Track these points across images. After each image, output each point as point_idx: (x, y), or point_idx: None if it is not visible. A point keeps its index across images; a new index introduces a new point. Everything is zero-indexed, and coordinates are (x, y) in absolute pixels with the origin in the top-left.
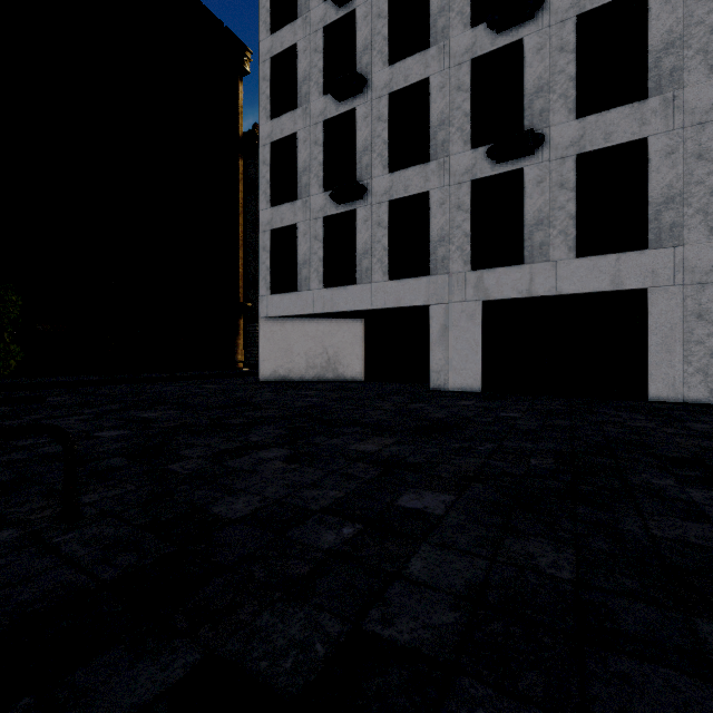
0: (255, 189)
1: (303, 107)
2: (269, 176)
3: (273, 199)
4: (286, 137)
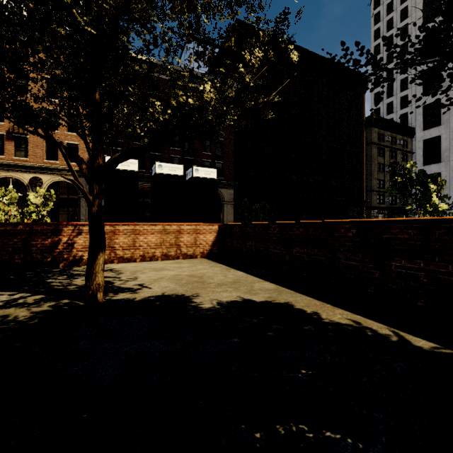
0: (370, 144)
1: (445, 125)
2: (422, 153)
3: (423, 162)
4: (433, 137)
